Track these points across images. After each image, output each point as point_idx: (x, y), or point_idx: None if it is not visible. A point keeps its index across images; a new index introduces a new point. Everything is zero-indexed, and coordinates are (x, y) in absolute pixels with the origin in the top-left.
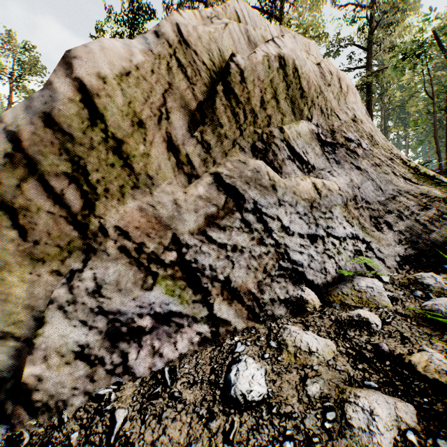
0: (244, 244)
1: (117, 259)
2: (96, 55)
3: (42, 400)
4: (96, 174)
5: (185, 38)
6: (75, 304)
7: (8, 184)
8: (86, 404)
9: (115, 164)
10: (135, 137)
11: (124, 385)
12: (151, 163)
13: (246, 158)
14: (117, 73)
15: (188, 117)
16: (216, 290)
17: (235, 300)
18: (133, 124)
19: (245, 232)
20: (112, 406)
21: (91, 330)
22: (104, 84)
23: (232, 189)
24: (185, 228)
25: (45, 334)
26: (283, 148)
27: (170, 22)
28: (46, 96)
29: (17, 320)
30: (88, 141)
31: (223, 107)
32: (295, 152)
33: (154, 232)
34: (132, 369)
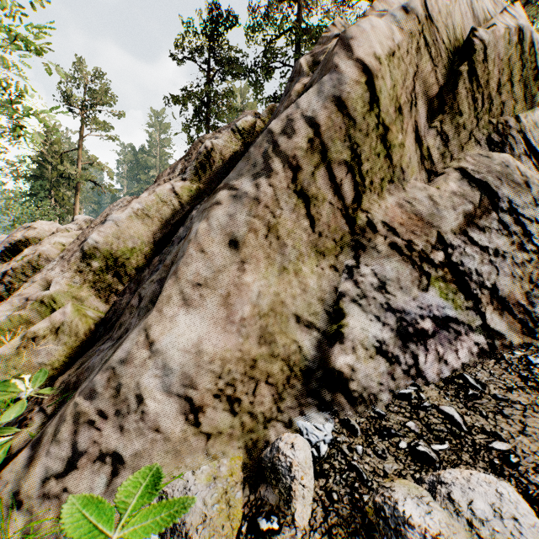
0: (505, 249)
1: (388, 257)
2: (369, 35)
3: (357, 391)
4: (366, 165)
5: (429, 14)
6: (367, 299)
7: (305, 170)
8: (393, 401)
9: (380, 154)
10: (396, 125)
11: (422, 387)
12: (405, 155)
13: (487, 152)
14: (382, 54)
15: (426, 105)
16: (486, 298)
17: (505, 311)
18: (395, 110)
19: (503, 235)
20: (430, 403)
21: (384, 326)
22: (380, 65)
23: (485, 185)
24: (447, 226)
25: (350, 325)
26: (519, 141)
27: (382, 3)
28: (334, 79)
29: (314, 311)
30: (365, 127)
31: (465, 92)
32: (529, 147)
33: (418, 230)
34: (423, 372)
